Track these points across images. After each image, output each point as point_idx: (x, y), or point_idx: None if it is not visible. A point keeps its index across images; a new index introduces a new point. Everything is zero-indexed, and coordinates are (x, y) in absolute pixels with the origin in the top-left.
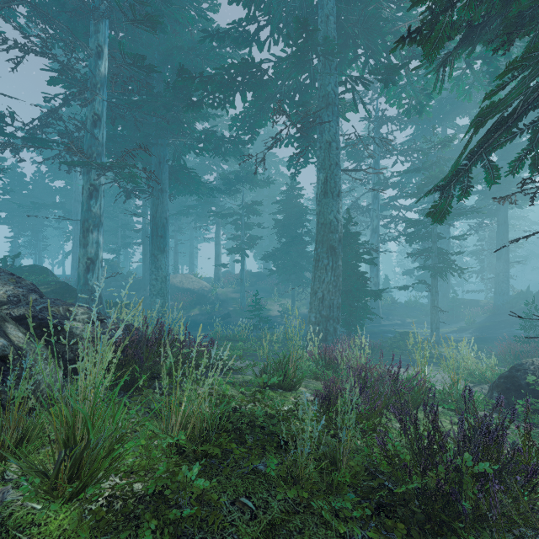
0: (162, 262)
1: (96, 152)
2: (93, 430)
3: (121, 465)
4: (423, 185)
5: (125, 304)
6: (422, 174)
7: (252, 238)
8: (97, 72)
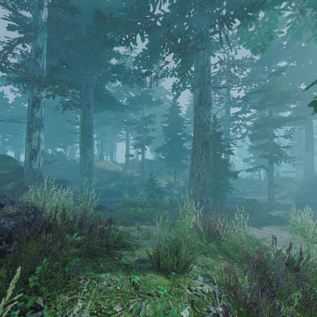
0: (88, 153)
1: (38, 74)
2: None
3: None
4: (263, 101)
5: (63, 181)
6: (256, 98)
7: (148, 138)
8: (39, 18)
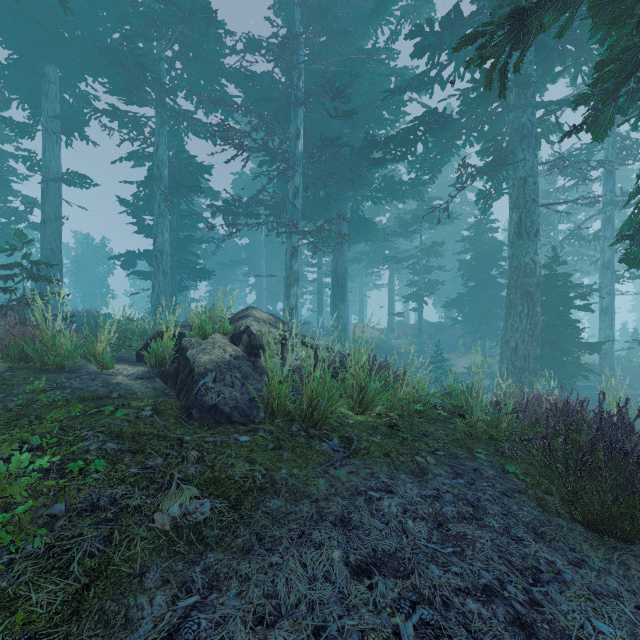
0: (342, 311)
1: (296, 219)
2: (368, 386)
3: (380, 404)
4: None
5: None
6: None
7: (431, 283)
8: (296, 151)
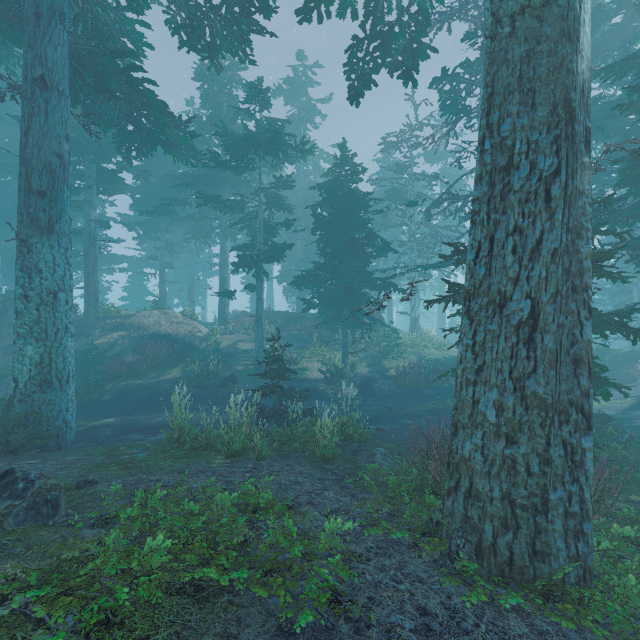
0: (40, 255)
1: None
2: None
3: None
4: None
5: None
6: None
7: (275, 248)
8: None
